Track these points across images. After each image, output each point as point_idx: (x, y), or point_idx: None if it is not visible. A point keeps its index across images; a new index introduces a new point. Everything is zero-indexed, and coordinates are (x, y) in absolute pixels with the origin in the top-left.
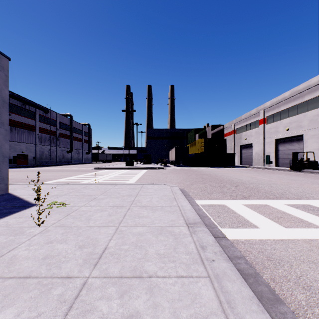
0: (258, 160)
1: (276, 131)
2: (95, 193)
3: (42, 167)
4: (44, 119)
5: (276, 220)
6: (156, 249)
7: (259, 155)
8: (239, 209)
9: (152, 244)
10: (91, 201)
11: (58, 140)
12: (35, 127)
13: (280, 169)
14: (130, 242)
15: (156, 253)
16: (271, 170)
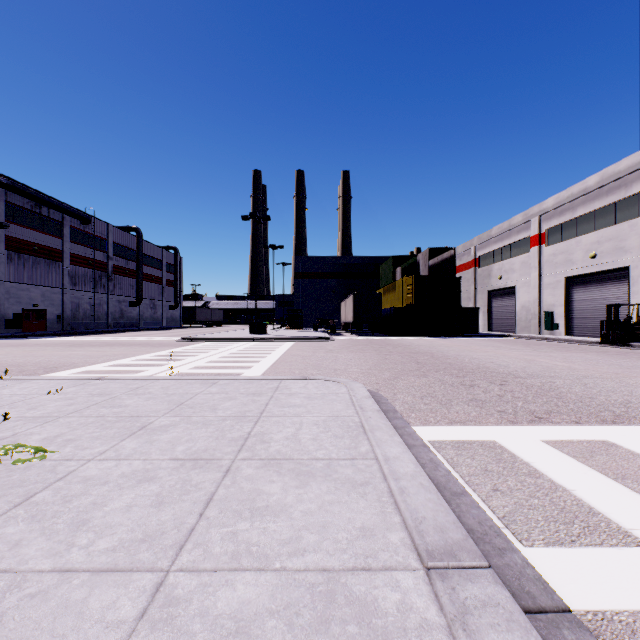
0: (527, 322)
1: (567, 260)
2: (153, 407)
3: (74, 336)
4: (80, 237)
5: None
6: None
7: (530, 311)
8: (542, 458)
9: None
10: (129, 438)
11: (110, 281)
12: (61, 253)
13: (578, 341)
14: None
15: None
16: (559, 344)
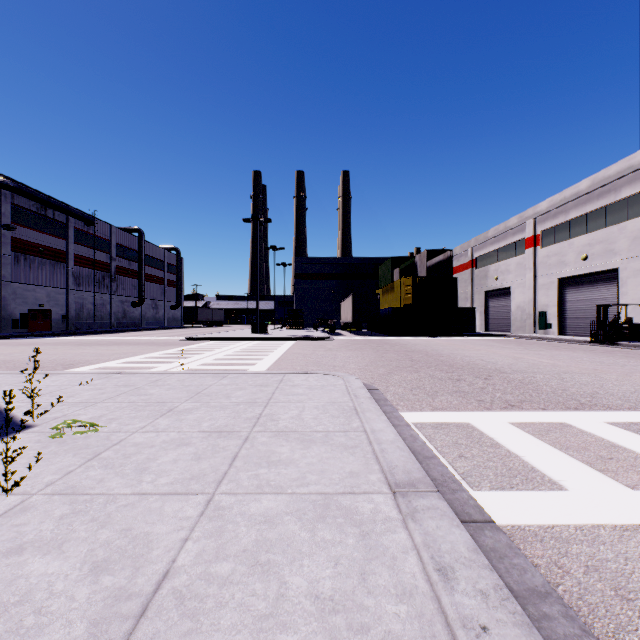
0: (522, 322)
1: (560, 261)
2: (175, 395)
3: (80, 335)
4: (84, 239)
5: (602, 466)
6: (311, 577)
7: (525, 311)
8: (505, 435)
9: (300, 559)
10: (162, 418)
11: (113, 281)
12: (66, 254)
13: (570, 341)
14: (238, 551)
15: (311, 596)
16: (551, 343)
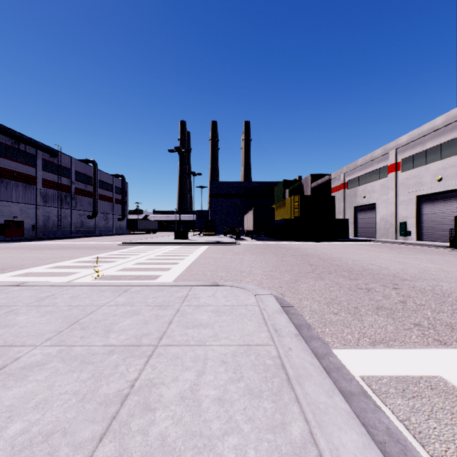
0: (386, 230)
1: (418, 182)
2: (40, 328)
3: (43, 240)
4: (50, 167)
5: None
6: None
7: (387, 221)
8: None
9: None
10: None
11: (73, 200)
12: (35, 178)
13: (429, 245)
14: None
15: None
16: (415, 247)
